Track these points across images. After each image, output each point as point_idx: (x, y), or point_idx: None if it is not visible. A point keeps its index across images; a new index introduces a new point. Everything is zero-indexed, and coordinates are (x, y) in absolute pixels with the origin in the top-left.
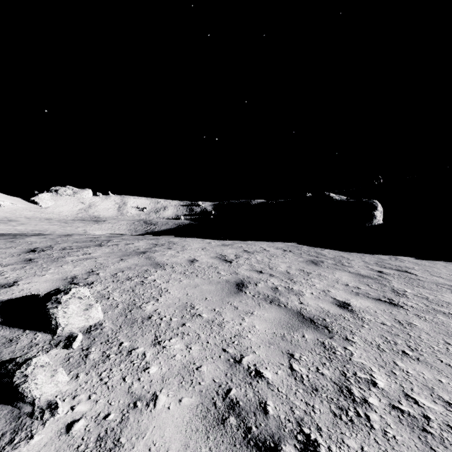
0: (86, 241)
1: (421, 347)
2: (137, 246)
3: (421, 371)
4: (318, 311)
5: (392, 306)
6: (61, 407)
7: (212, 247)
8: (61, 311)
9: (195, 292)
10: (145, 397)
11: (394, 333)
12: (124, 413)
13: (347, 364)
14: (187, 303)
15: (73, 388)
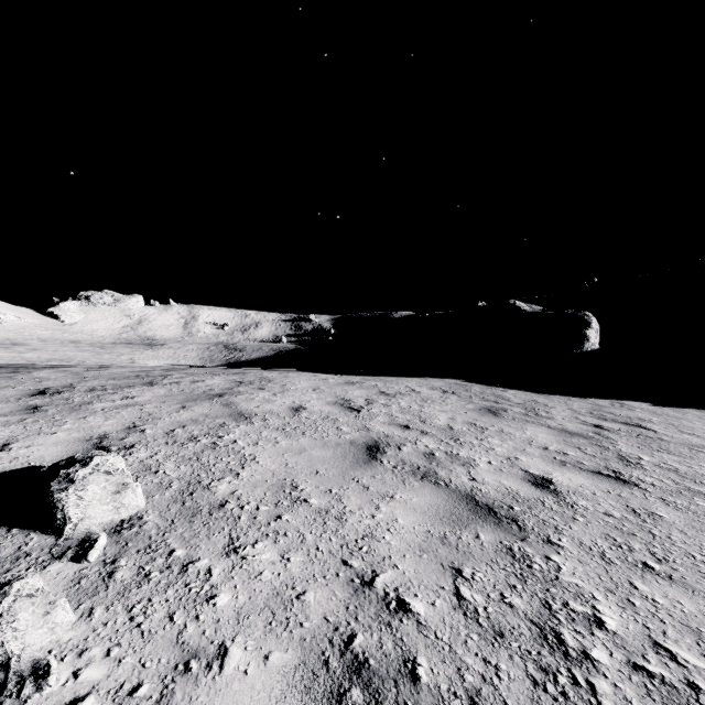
0: (129, 376)
1: (674, 555)
2: (210, 384)
3: (677, 600)
4: (501, 492)
5: (620, 483)
6: (56, 672)
7: (330, 387)
8: (73, 496)
9: (299, 462)
10: (206, 652)
11: (627, 531)
12: (167, 683)
13: (551, 586)
14: (286, 480)
15: (82, 636)
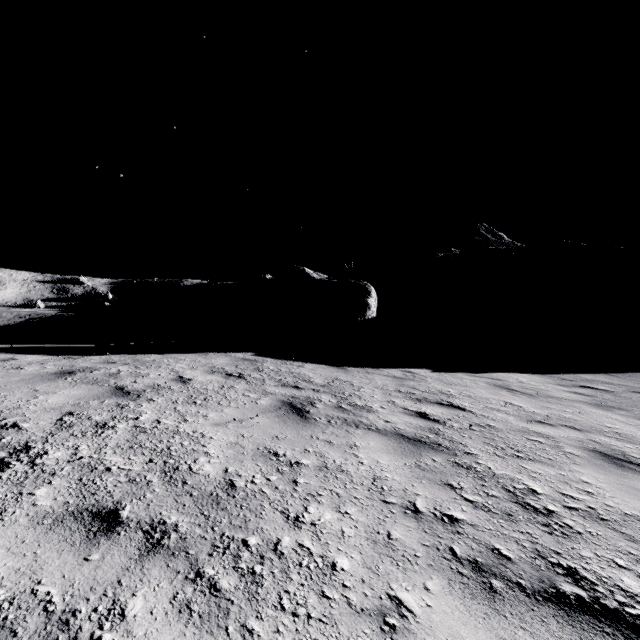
0: None
1: None
2: None
3: None
4: None
5: None
6: None
7: (3, 386)
8: None
9: None
10: None
11: None
12: None
13: None
14: None
15: None
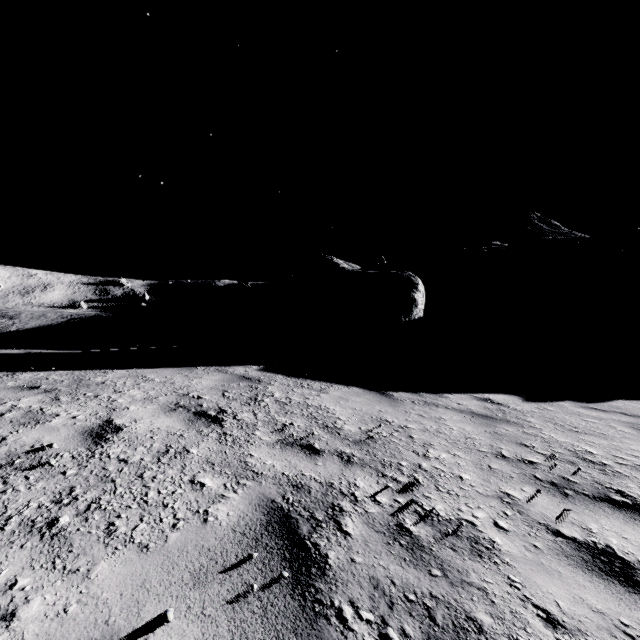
0: None
1: None
2: None
3: None
4: None
5: None
6: None
7: None
8: None
9: None
10: None
11: None
12: None
13: None
14: None
15: None
